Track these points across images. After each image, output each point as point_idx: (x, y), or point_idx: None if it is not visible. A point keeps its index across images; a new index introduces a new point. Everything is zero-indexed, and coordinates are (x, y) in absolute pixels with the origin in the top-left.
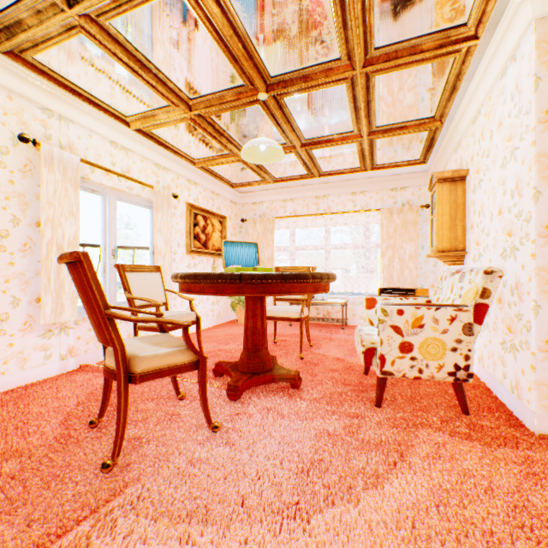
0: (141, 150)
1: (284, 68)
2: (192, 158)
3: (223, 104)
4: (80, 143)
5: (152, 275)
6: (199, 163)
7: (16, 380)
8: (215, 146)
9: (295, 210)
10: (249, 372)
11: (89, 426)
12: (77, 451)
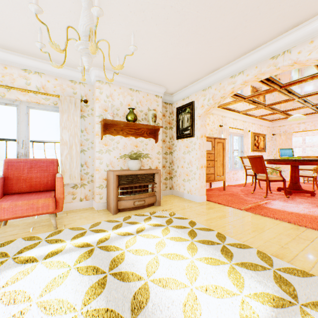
0: (239, 118)
1: (307, 93)
2: (255, 116)
3: (278, 104)
4: (227, 122)
5: (247, 159)
6: (258, 117)
7: (218, 185)
8: (268, 112)
9: (305, 127)
10: (292, 189)
11: (249, 194)
12: (252, 196)
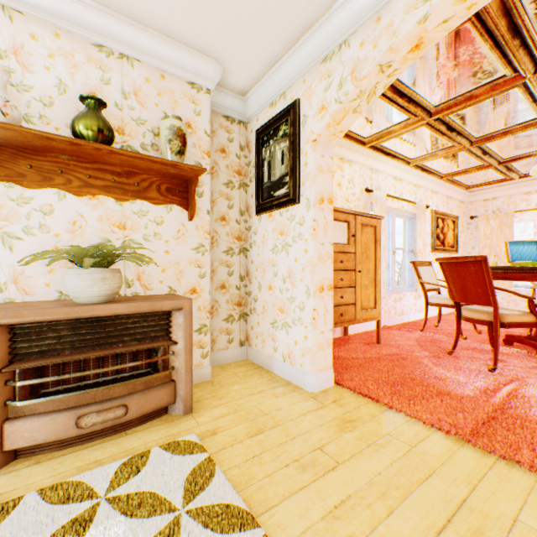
0: (408, 177)
1: None
2: (441, 174)
3: (506, 135)
4: (382, 184)
5: (428, 268)
6: (446, 177)
7: (362, 327)
8: (471, 162)
9: None
10: None
11: (442, 354)
12: (454, 362)
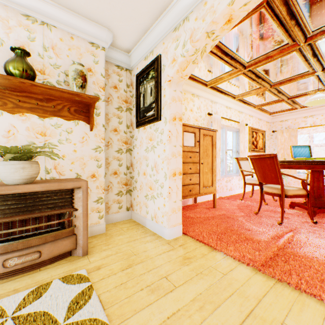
0: (234, 107)
1: None
2: (254, 105)
3: (291, 81)
4: (218, 110)
5: (246, 162)
6: (257, 107)
7: (206, 198)
8: (271, 98)
9: (314, 122)
10: (315, 207)
11: (252, 214)
12: (258, 219)
